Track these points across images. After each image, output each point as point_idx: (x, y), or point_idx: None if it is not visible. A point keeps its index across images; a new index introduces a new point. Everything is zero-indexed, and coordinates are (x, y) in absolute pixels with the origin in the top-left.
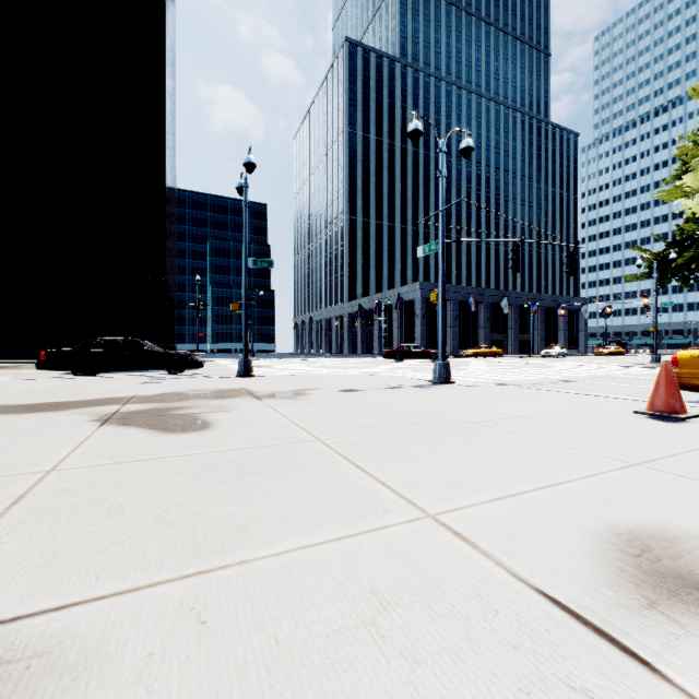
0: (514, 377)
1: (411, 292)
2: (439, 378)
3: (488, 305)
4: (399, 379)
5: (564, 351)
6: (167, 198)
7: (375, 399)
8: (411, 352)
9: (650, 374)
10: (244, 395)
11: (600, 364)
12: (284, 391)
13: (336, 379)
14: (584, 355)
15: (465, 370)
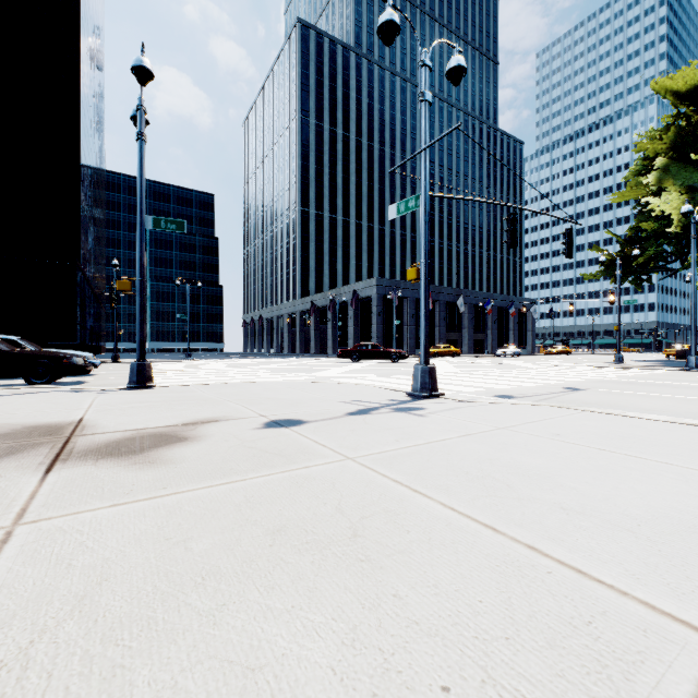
0: (505, 383)
1: (367, 288)
2: (422, 389)
3: (444, 303)
4: (362, 389)
5: (518, 350)
6: (83, 169)
7: (330, 455)
8: (369, 351)
9: (642, 376)
10: (35, 450)
11: (565, 364)
12: (151, 429)
13: (274, 391)
14: (534, 354)
15: (437, 373)
